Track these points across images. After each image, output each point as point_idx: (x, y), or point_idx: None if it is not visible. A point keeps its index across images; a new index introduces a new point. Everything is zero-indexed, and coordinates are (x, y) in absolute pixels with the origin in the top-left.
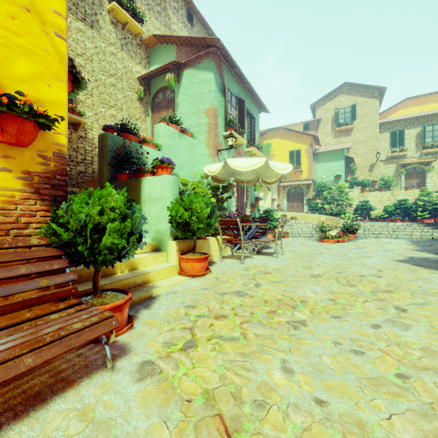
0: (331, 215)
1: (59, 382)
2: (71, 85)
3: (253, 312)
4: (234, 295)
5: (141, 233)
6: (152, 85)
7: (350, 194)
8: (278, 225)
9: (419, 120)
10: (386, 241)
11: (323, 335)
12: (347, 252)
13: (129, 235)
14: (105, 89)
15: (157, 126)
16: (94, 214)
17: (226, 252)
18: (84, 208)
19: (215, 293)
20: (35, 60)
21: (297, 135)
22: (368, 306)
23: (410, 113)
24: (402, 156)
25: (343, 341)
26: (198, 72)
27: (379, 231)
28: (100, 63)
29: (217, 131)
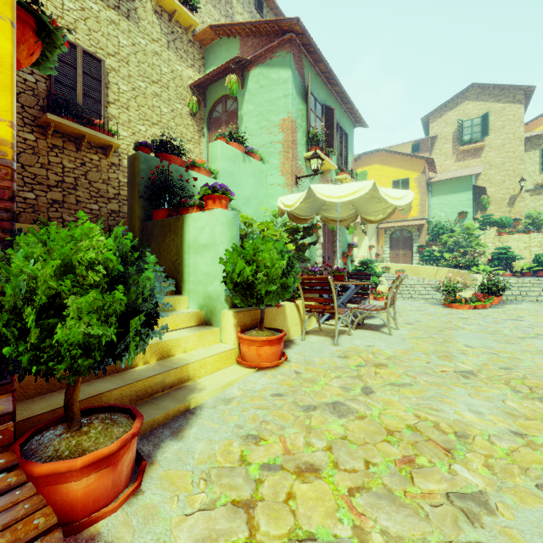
0: (456, 268)
1: None
2: (35, 39)
3: (370, 460)
4: (329, 413)
5: (155, 309)
6: (208, 95)
7: (481, 237)
8: (380, 282)
9: None
10: None
11: None
12: (498, 327)
13: (130, 315)
14: (146, 101)
15: (213, 145)
16: (45, 276)
17: (309, 325)
18: (24, 263)
19: (296, 405)
20: None
21: (403, 159)
22: None
23: None
24: None
25: None
26: (270, 71)
27: (537, 292)
28: (140, 66)
29: (296, 151)
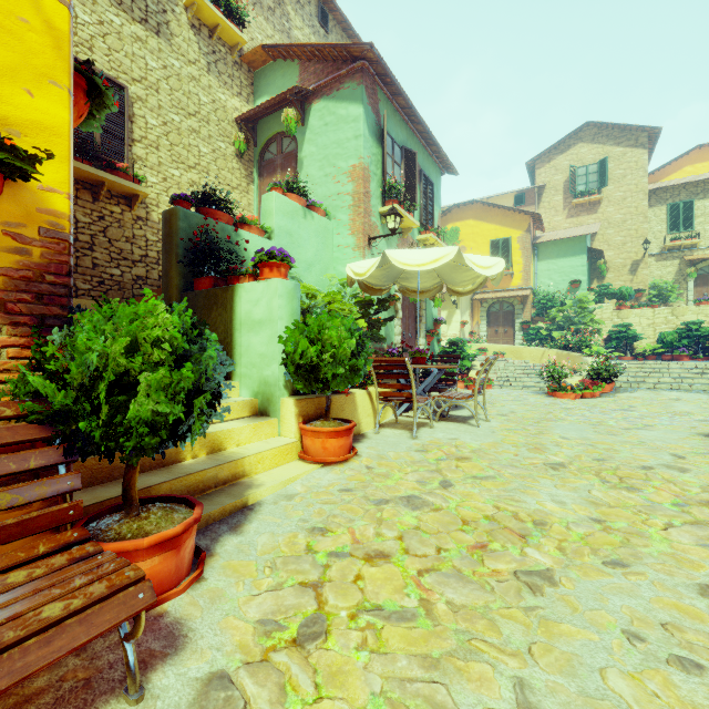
0: (565, 350)
1: None
2: (85, 100)
3: (442, 546)
4: (402, 507)
5: (218, 389)
6: (259, 132)
7: (596, 312)
8: (473, 366)
9: None
10: (672, 396)
11: (597, 610)
12: (604, 418)
13: (194, 395)
14: (181, 139)
15: (266, 197)
16: (115, 353)
17: (384, 416)
18: (95, 341)
19: (366, 500)
20: None
21: (504, 214)
22: (678, 539)
23: (704, 171)
24: (690, 246)
25: (645, 629)
26: (337, 105)
27: (656, 378)
28: (173, 95)
29: (370, 206)
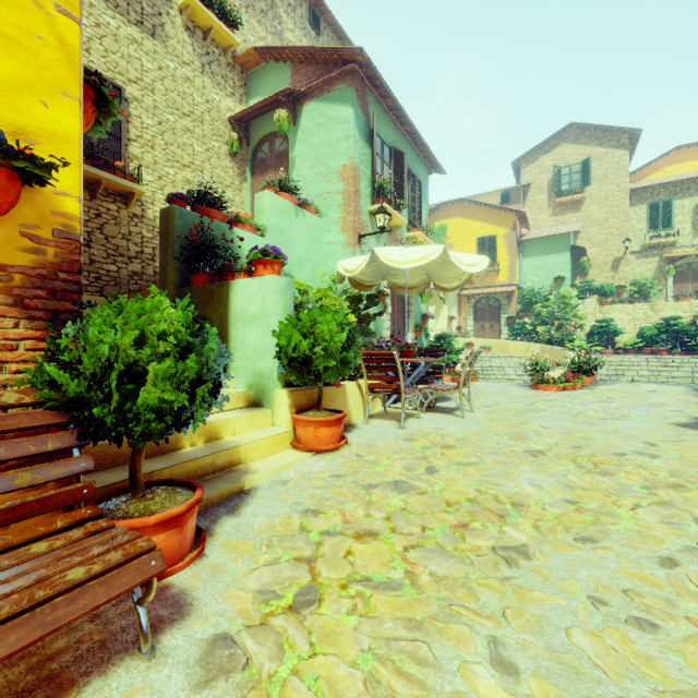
0: (549, 344)
1: (43, 684)
2: (93, 108)
3: (426, 525)
4: (390, 490)
5: (218, 379)
6: (252, 131)
7: (579, 307)
8: (460, 360)
9: (697, 183)
10: (649, 388)
11: (566, 579)
12: (583, 409)
13: (196, 384)
14: (175, 138)
15: (259, 195)
16: (125, 345)
17: (374, 408)
18: (106, 334)
19: (356, 484)
20: (17, 54)
21: (490, 212)
22: (644, 518)
23: (683, 172)
24: (669, 244)
25: (608, 595)
26: (328, 107)
27: (635, 371)
28: (167, 95)
29: (359, 204)
